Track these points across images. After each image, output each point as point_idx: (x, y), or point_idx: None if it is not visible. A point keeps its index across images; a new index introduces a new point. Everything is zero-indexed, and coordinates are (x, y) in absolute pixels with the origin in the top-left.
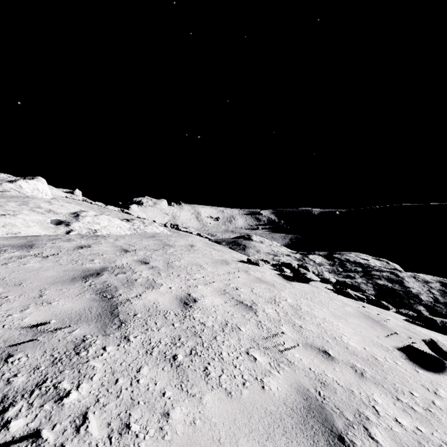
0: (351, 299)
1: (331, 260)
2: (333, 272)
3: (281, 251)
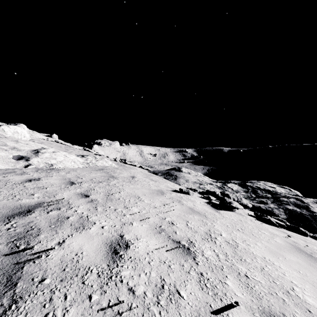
0: (274, 227)
1: (245, 188)
2: (248, 198)
3: (205, 180)
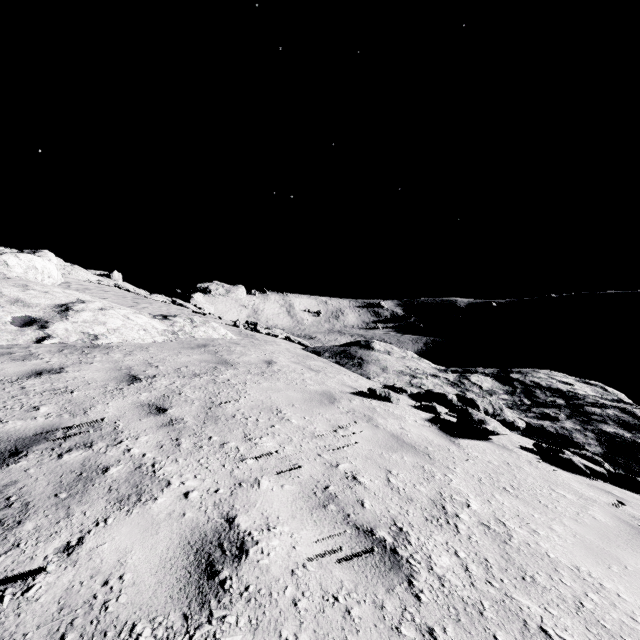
0: (582, 478)
1: (508, 385)
2: (515, 407)
3: (423, 369)
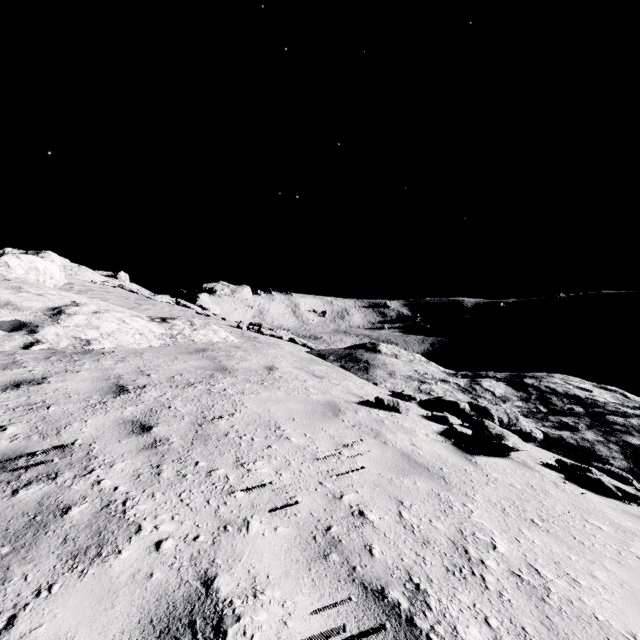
0: (614, 502)
1: (522, 391)
2: (531, 415)
3: (431, 373)
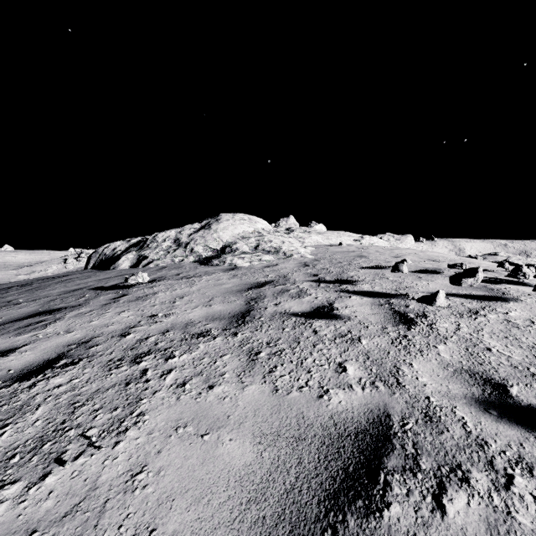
0: None
1: None
2: None
3: (527, 262)
